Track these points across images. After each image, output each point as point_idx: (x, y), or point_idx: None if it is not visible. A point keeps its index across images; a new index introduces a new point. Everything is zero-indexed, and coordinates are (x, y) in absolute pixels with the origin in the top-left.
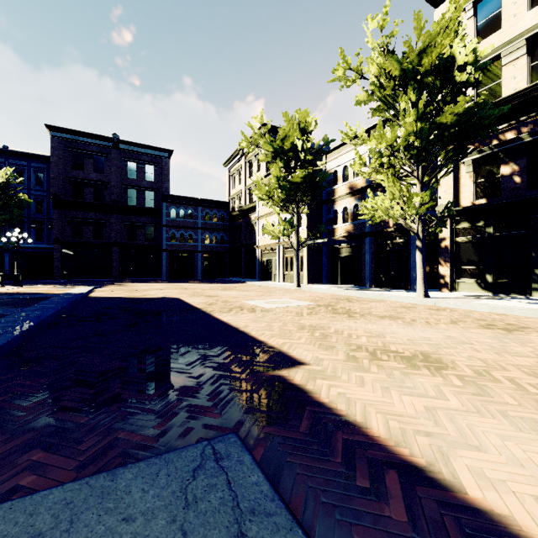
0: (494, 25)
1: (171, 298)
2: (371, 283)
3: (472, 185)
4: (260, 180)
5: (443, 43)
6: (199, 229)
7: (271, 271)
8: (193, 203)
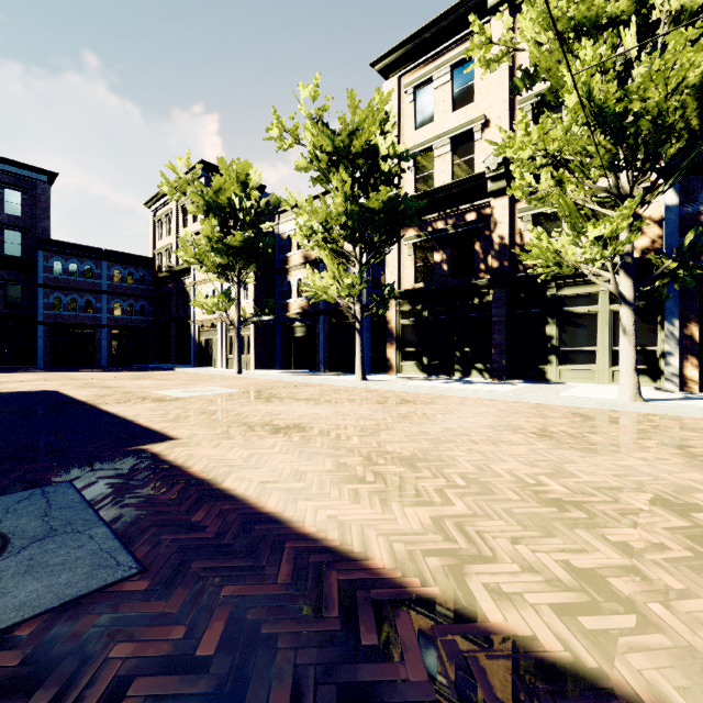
0: (429, 116)
1: (44, 391)
2: (326, 367)
3: (413, 268)
4: (189, 237)
5: (370, 130)
6: (104, 293)
7: (212, 355)
8: (94, 254)
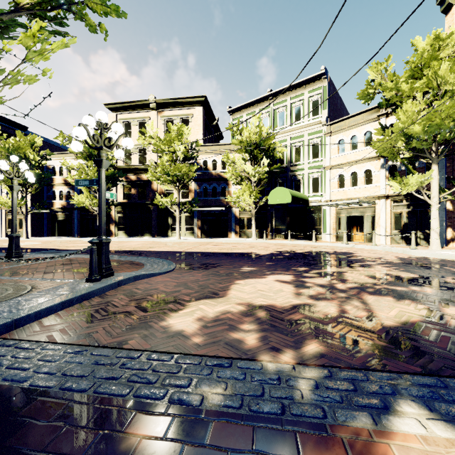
0: (129, 135)
1: None
2: (78, 235)
3: (123, 194)
4: None
5: None
6: None
7: None
8: None
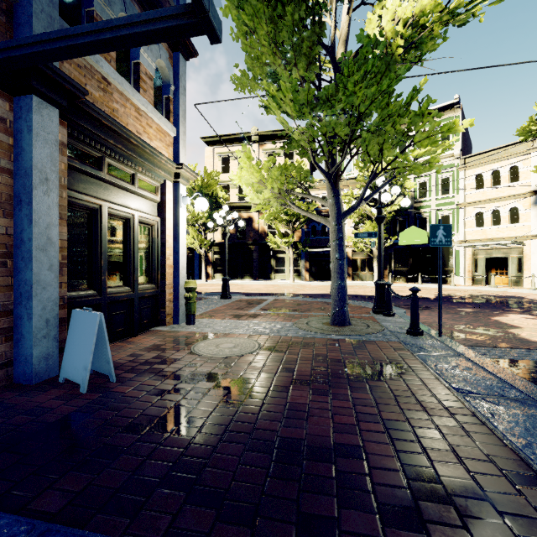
0: (227, 170)
1: None
2: None
3: (220, 233)
4: None
5: (214, 185)
6: None
7: None
8: None
